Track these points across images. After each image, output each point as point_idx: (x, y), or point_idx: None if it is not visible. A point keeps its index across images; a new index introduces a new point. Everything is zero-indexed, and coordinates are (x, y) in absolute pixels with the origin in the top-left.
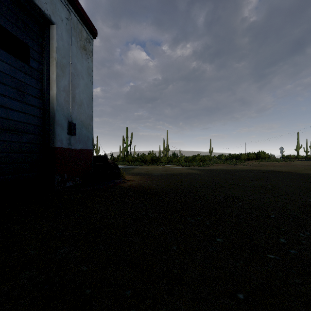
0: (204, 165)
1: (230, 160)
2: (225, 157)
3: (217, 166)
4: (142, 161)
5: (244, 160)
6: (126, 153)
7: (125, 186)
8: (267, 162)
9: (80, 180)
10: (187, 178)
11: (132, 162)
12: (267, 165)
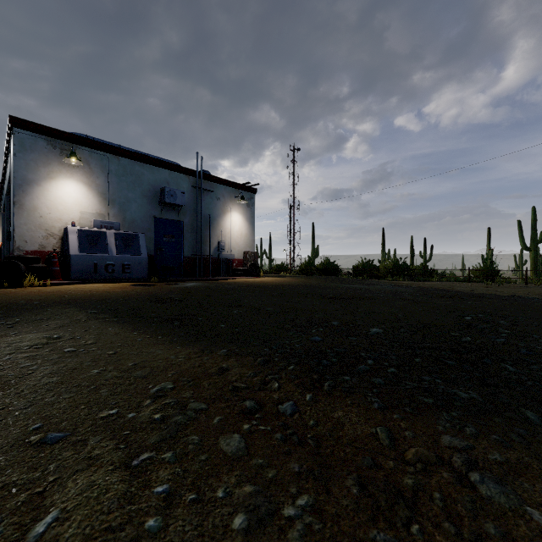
0: None
1: None
2: None
3: None
4: None
5: None
6: None
7: None
8: None
9: None
10: None
11: None
12: None
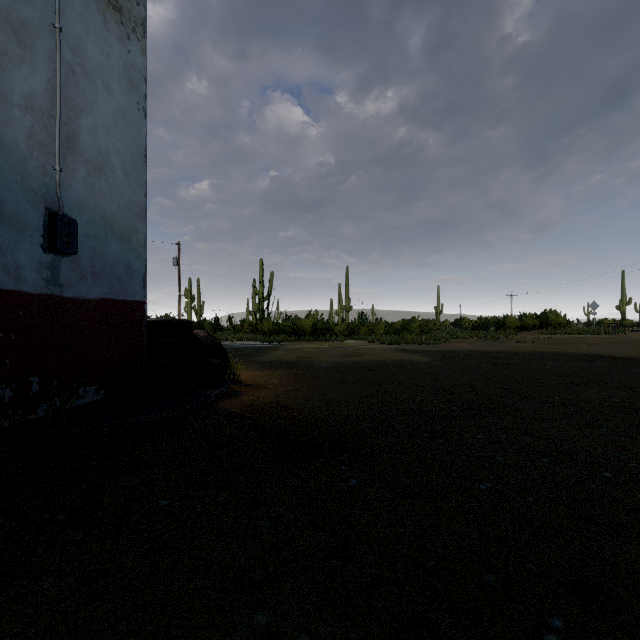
0: (430, 342)
1: (482, 329)
2: (471, 324)
3: (461, 345)
4: (293, 331)
5: (513, 329)
6: (260, 315)
7: (232, 409)
8: (566, 334)
9: (100, 390)
10: (404, 378)
11: (273, 333)
12: (573, 342)
